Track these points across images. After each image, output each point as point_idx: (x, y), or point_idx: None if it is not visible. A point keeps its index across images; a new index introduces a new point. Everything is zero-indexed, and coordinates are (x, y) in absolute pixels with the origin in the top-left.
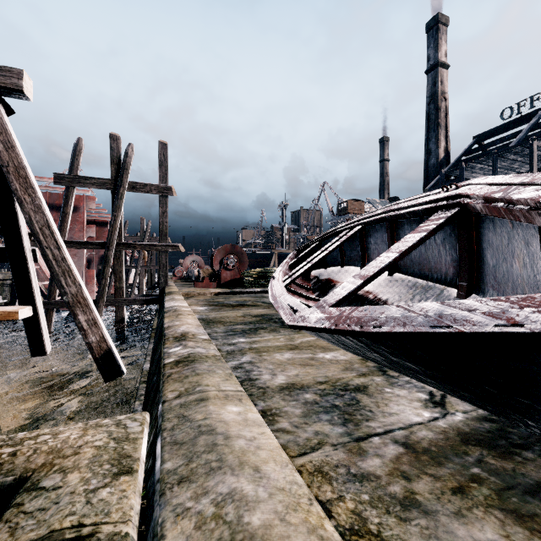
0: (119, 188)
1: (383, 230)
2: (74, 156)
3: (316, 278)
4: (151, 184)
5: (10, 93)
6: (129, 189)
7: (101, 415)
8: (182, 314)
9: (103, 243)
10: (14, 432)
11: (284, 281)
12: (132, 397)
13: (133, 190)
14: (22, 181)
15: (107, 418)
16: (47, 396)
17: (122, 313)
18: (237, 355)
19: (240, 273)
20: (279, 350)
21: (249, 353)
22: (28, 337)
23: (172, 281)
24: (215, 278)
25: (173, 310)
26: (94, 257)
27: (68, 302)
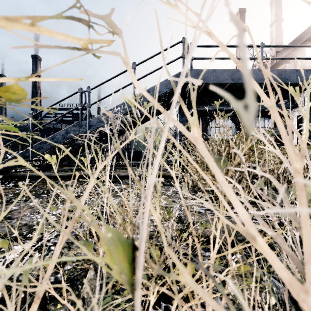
0: None
1: None
2: None
3: None
4: None
5: None
6: None
7: None
8: None
9: None
10: None
11: None
12: None
13: None
14: None
15: None
16: None
17: None
18: None
19: None
20: None
21: None
22: None
23: None
24: None
25: None
26: None
27: None
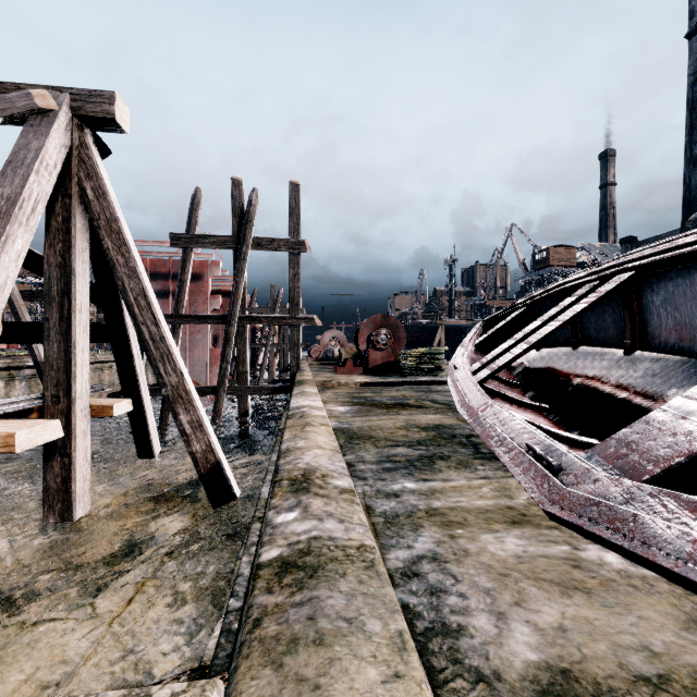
0: (242, 247)
1: (694, 277)
2: (192, 211)
3: (522, 366)
4: (280, 239)
5: (102, 125)
6: (254, 247)
7: (204, 556)
8: (310, 425)
9: (224, 317)
10: (101, 568)
11: (474, 372)
12: (246, 533)
13: (258, 248)
14: (114, 237)
15: (134, 693)
16: (149, 514)
17: (246, 404)
18: (404, 529)
19: (395, 354)
20: (488, 523)
21: (429, 527)
22: (134, 435)
23: (306, 364)
24: (360, 361)
25: (300, 415)
26: (220, 333)
27: (168, 396)
